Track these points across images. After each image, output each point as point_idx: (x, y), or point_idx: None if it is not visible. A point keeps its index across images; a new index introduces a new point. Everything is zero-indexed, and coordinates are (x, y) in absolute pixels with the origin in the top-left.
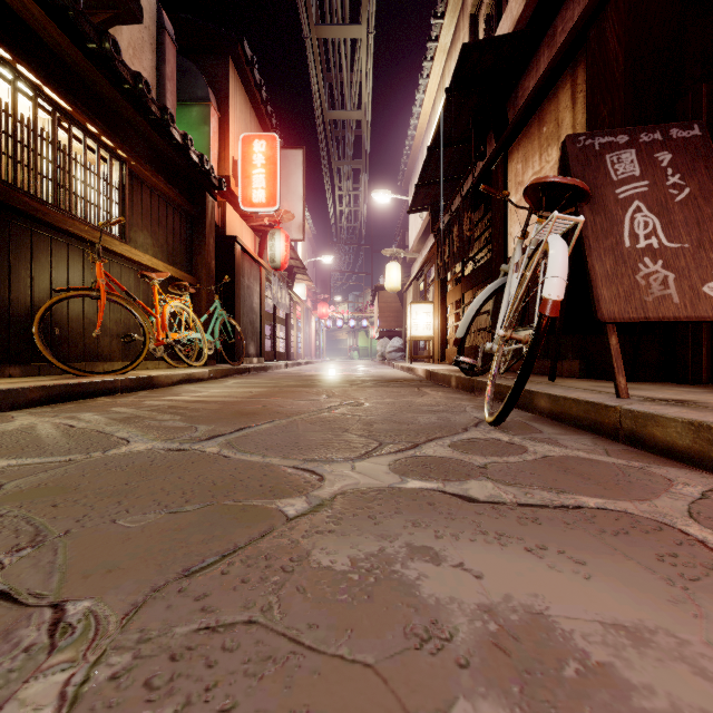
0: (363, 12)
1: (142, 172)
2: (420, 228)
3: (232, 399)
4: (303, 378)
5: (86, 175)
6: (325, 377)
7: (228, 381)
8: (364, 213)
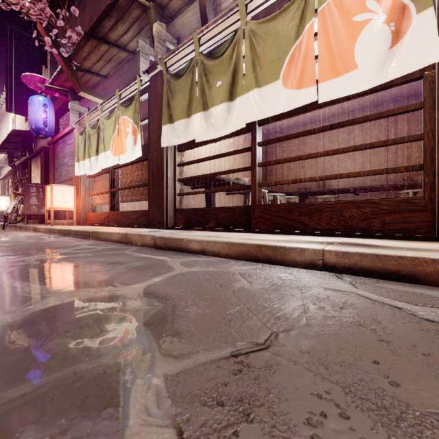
0: None
1: None
2: (6, 155)
3: None
4: None
5: None
6: None
7: None
8: None
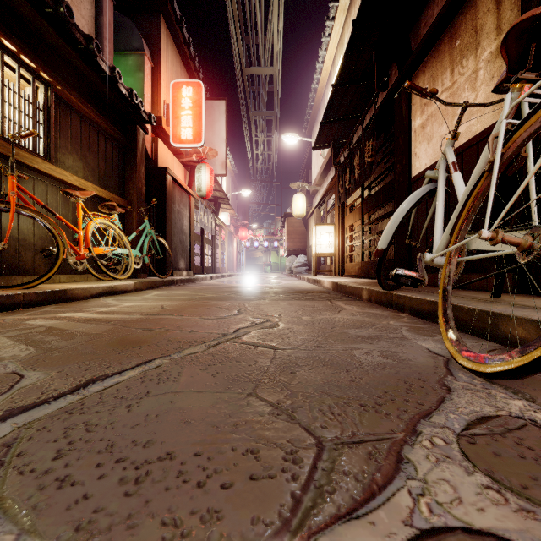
0: None
1: (69, 97)
2: (322, 165)
3: (133, 316)
4: (221, 289)
5: (3, 91)
6: (242, 288)
7: (151, 293)
8: (276, 156)
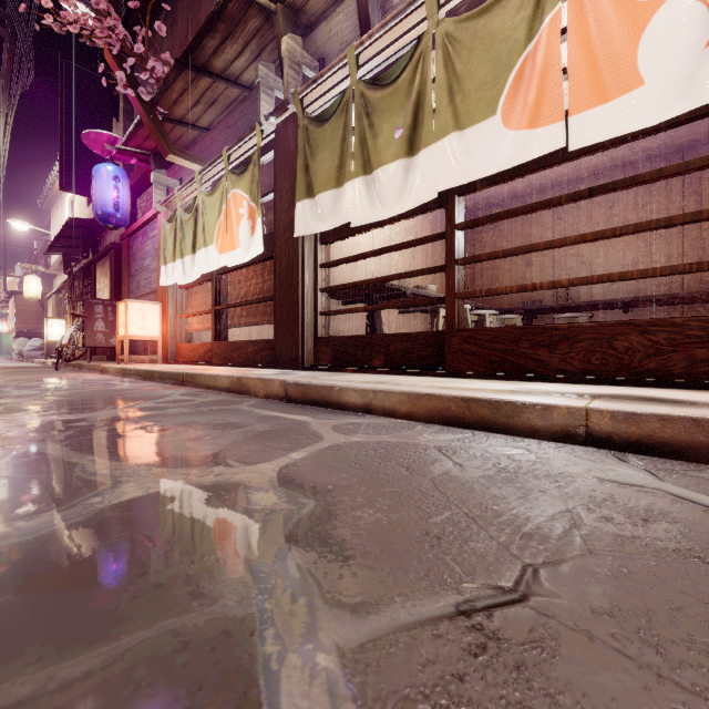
0: (3, 115)
1: None
2: (60, 257)
3: None
4: None
5: None
6: None
7: None
8: None
